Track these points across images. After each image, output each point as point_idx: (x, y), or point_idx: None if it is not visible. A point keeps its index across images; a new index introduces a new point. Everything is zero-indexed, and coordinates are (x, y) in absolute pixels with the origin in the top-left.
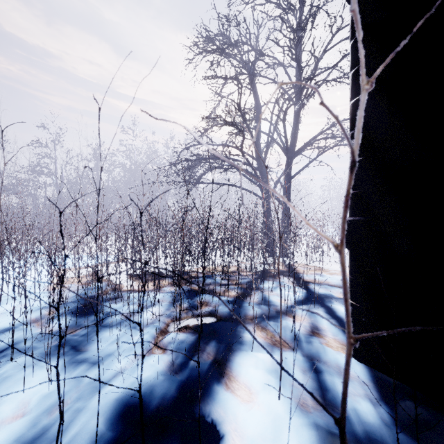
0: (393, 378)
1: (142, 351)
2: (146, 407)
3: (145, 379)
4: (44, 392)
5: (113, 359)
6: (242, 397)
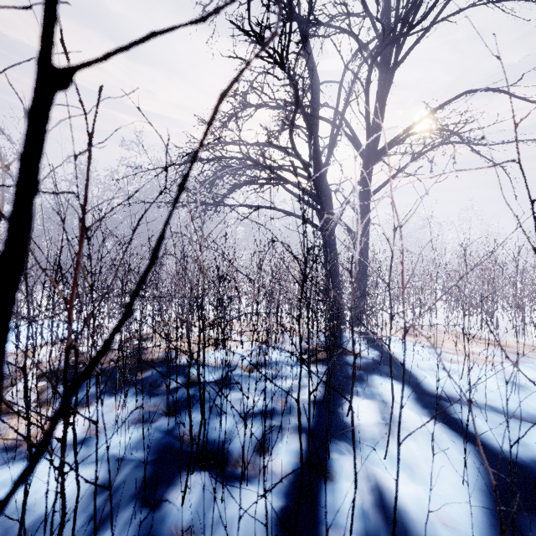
0: None
1: None
2: None
3: None
4: None
5: None
6: None
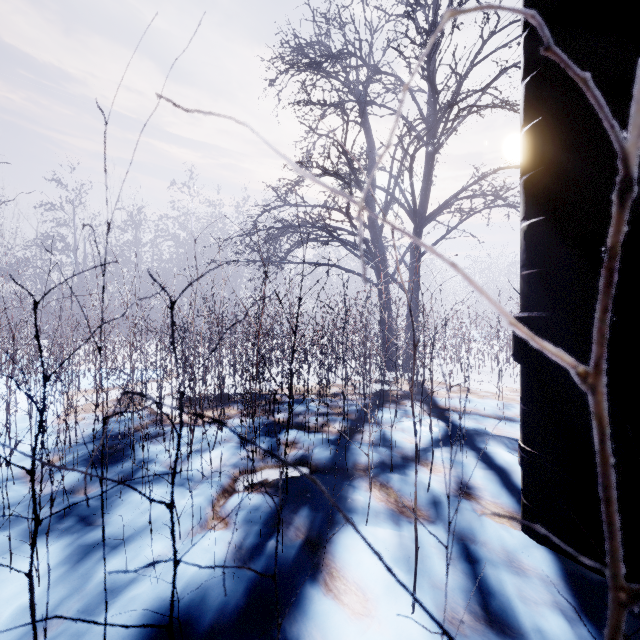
0: (595, 572)
1: (174, 554)
2: (193, 628)
3: (193, 575)
4: (24, 600)
5: (144, 540)
6: (352, 608)
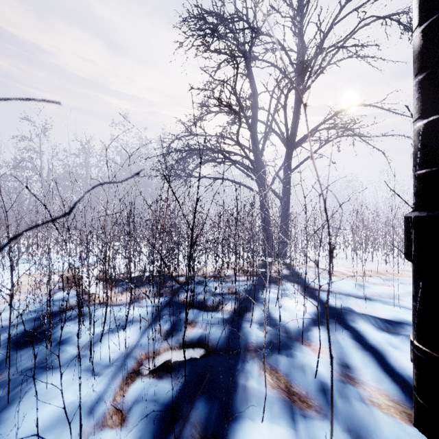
0: None
1: None
2: None
3: None
4: None
5: None
6: None
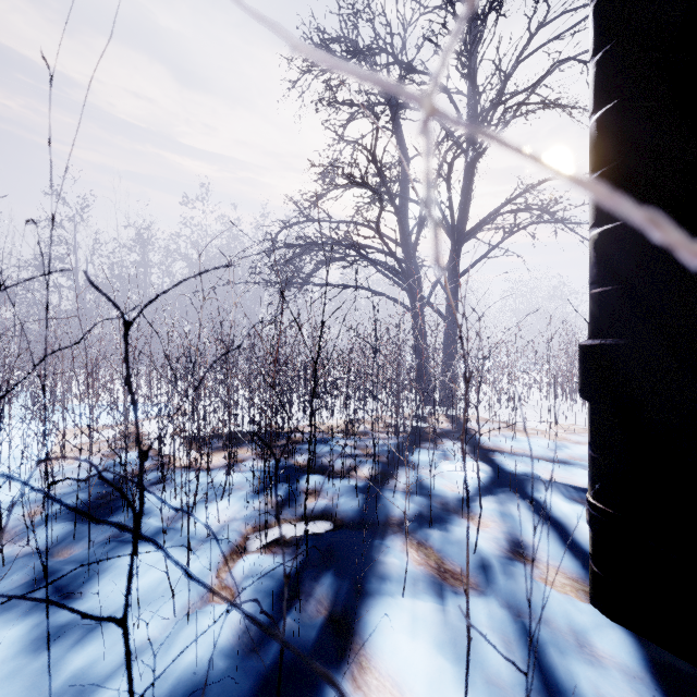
0: (688, 662)
1: (130, 693)
2: None
3: (187, 669)
4: None
5: (130, 619)
6: None
